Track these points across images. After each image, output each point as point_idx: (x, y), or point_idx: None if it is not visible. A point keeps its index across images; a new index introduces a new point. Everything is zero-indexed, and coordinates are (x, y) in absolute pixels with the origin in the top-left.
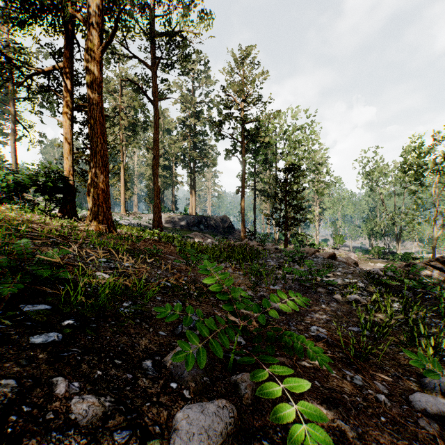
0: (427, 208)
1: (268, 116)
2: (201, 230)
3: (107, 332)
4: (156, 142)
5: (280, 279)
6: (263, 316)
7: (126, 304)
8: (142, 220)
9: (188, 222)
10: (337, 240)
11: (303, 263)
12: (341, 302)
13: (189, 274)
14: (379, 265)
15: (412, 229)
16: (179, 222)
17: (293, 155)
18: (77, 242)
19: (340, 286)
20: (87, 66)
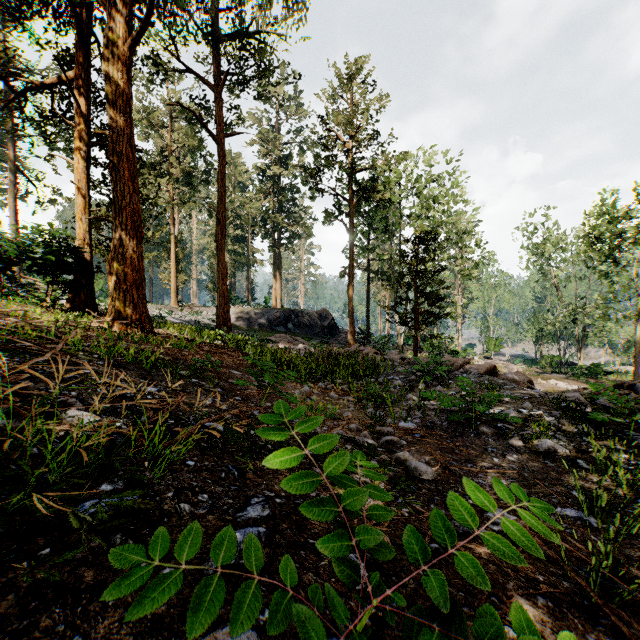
0: (627, 297)
1: (388, 161)
2: (290, 331)
3: (8, 592)
4: (222, 199)
5: (414, 409)
6: (438, 573)
7: (109, 487)
8: (203, 315)
9: (269, 319)
10: (491, 345)
11: (447, 382)
12: (524, 452)
13: (263, 403)
14: (555, 382)
15: (601, 330)
16: (256, 319)
17: (426, 219)
18: (71, 349)
19: (515, 423)
20: (107, 71)
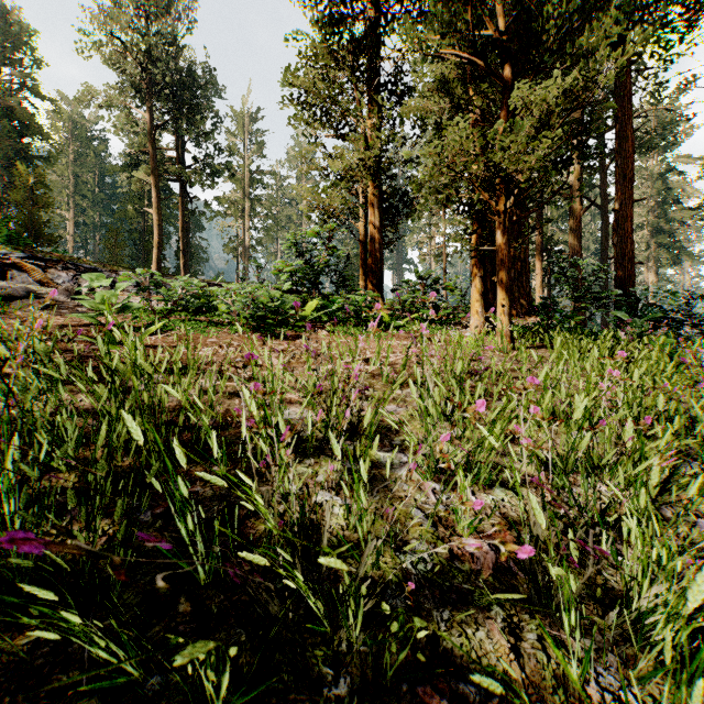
0: None
1: None
2: None
3: None
4: (605, 252)
5: None
6: None
7: None
8: None
9: None
10: None
11: None
12: None
13: None
14: None
15: None
16: None
17: None
18: None
19: None
20: (571, 228)
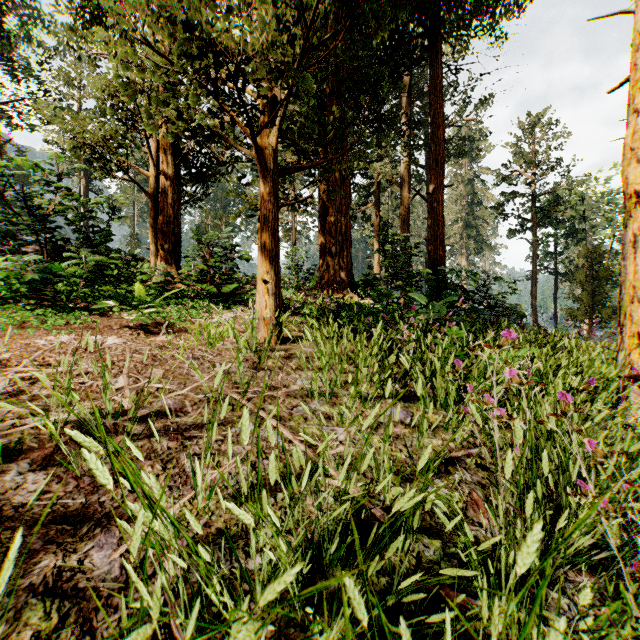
0: None
1: (569, 185)
2: None
3: None
4: None
5: None
6: None
7: None
8: None
9: None
10: None
11: None
12: None
13: None
14: None
15: None
16: None
17: (612, 228)
18: None
19: None
20: (401, 213)
